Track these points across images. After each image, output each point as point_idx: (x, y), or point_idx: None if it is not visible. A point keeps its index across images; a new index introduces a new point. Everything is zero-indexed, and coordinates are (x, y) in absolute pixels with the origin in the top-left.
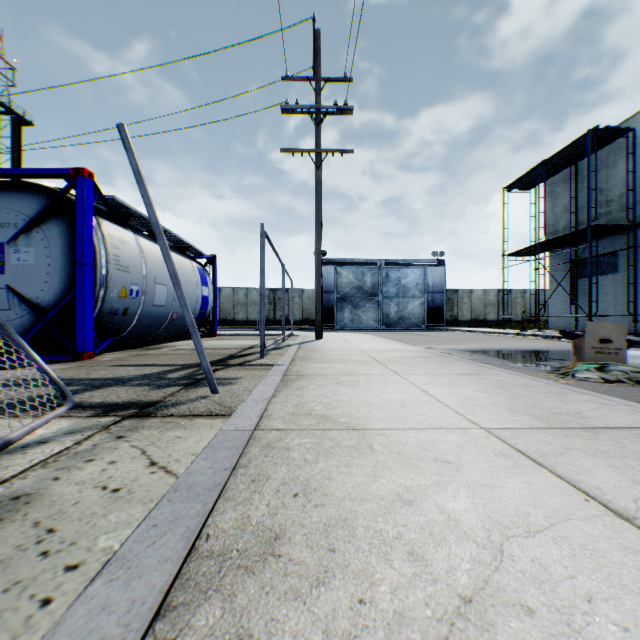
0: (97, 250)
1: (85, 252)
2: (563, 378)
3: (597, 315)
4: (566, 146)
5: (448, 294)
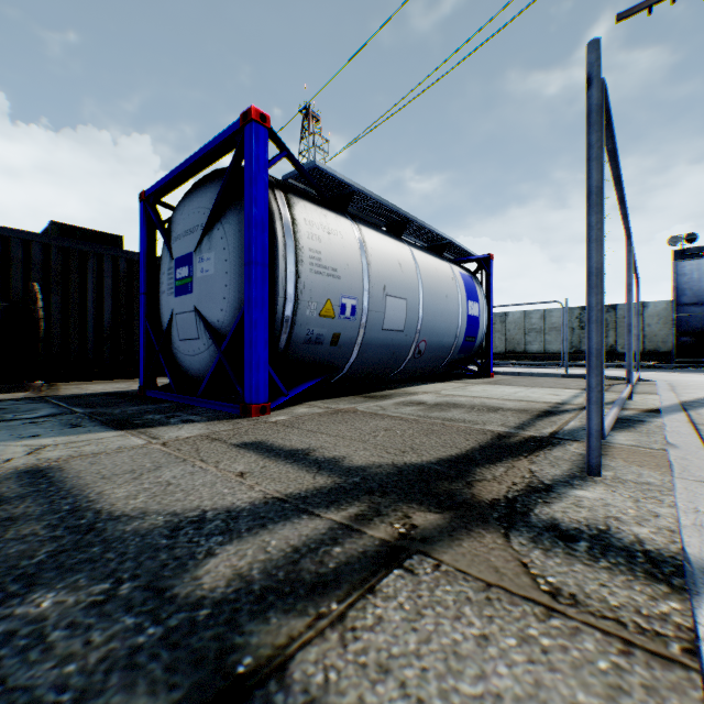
0: (278, 241)
1: (252, 243)
2: None
3: None
4: None
5: None
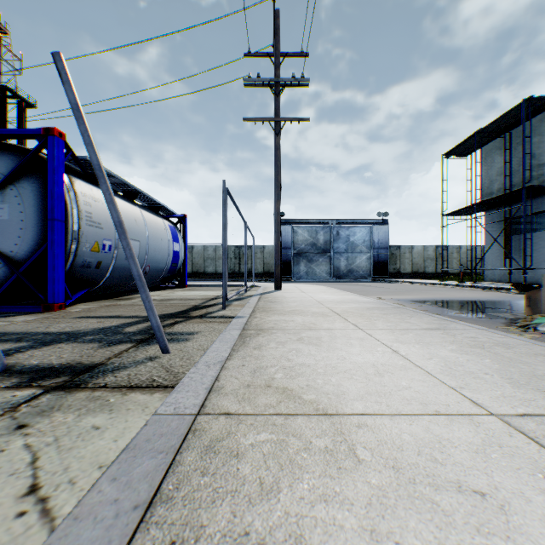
0: (68, 206)
1: (55, 208)
2: (525, 331)
3: (530, 268)
4: (502, 115)
5: (391, 250)
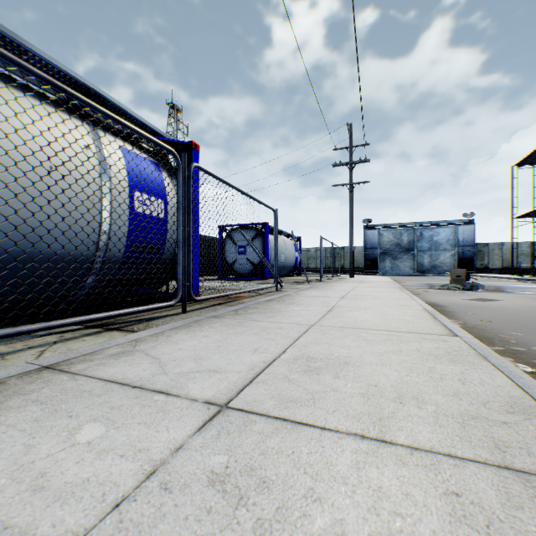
0: (269, 246)
1: (267, 247)
2: (426, 288)
3: None
4: None
5: (477, 247)
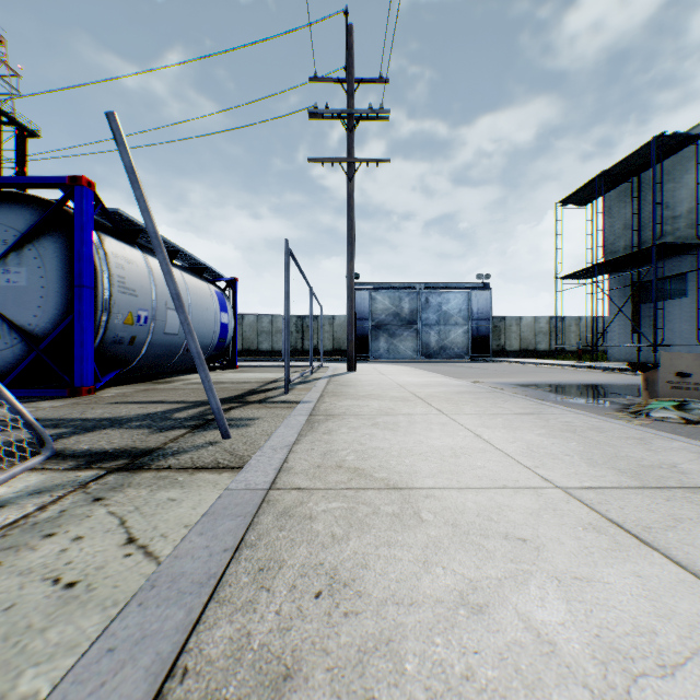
0: (98, 270)
1: (84, 272)
2: (636, 418)
3: (663, 344)
4: (628, 155)
5: (494, 321)
